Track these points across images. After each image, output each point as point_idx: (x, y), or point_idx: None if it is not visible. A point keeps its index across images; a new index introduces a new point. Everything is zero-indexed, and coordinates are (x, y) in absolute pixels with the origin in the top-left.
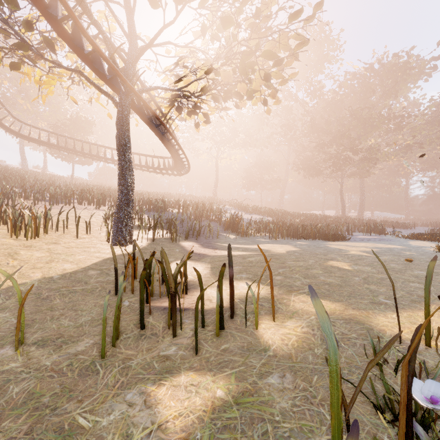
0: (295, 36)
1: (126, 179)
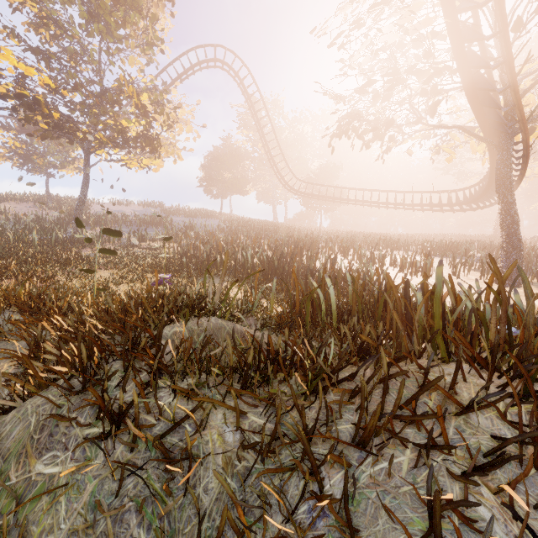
0: None
1: (515, 221)
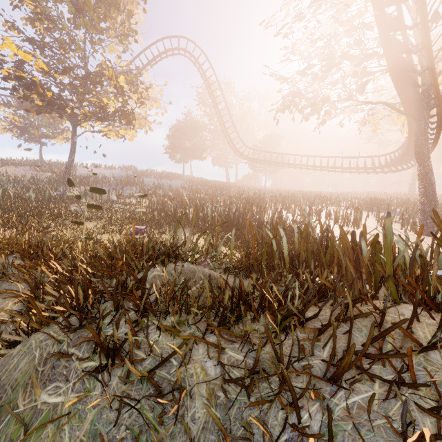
0: None
1: (431, 181)
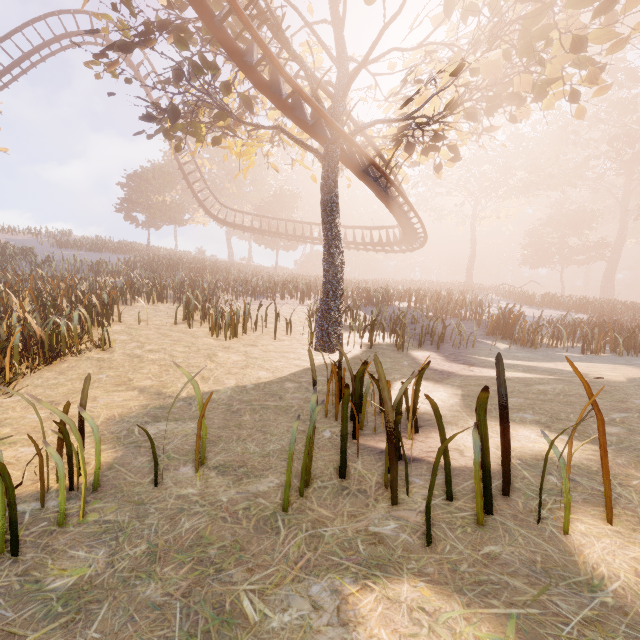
0: None
1: (333, 259)
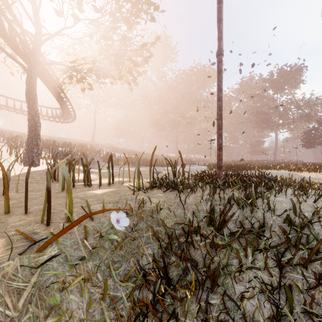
0: (146, 50)
1: (35, 122)
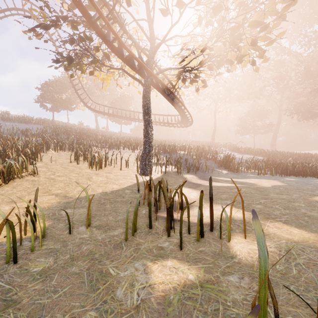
0: (282, 0)
1: (148, 132)
